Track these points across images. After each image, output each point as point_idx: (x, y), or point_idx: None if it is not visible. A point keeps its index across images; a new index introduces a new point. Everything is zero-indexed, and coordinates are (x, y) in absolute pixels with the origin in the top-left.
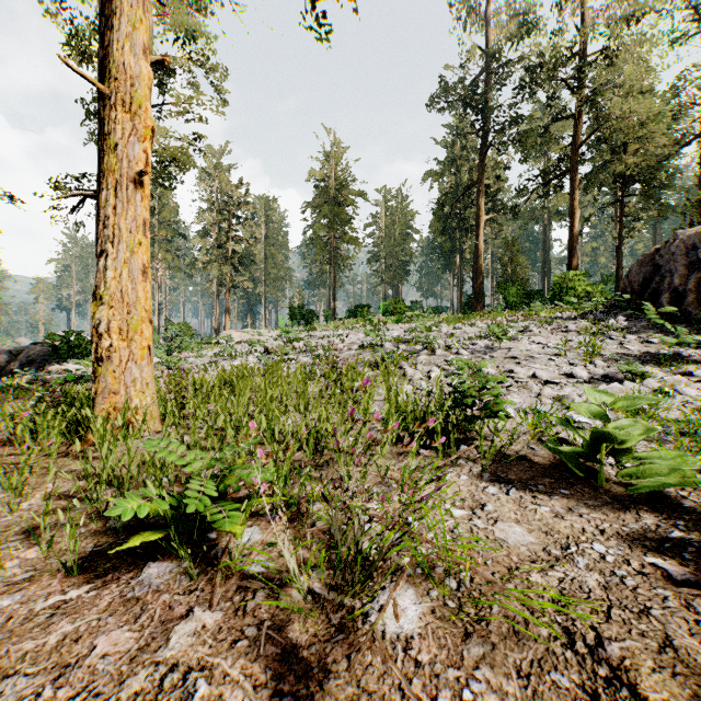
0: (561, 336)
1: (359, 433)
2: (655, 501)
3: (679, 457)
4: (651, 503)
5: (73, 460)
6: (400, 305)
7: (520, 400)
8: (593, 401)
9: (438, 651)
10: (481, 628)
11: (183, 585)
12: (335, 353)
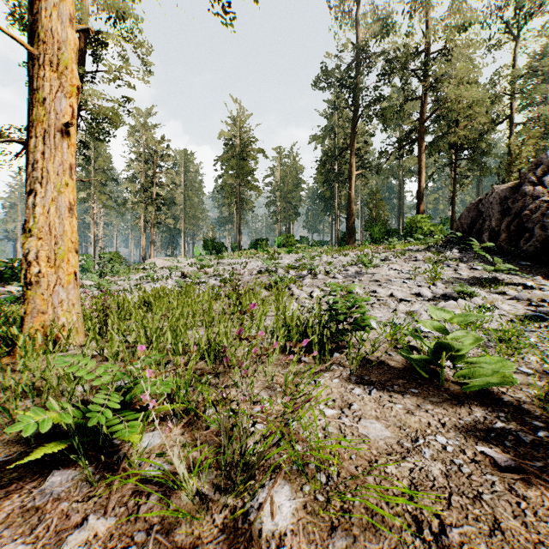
0: (412, 264)
1: (251, 345)
2: (483, 396)
3: (501, 362)
4: (480, 398)
5: (1, 373)
6: (291, 239)
7: (381, 314)
8: (436, 317)
9: (307, 546)
10: (345, 520)
11: (83, 492)
12: (239, 277)
